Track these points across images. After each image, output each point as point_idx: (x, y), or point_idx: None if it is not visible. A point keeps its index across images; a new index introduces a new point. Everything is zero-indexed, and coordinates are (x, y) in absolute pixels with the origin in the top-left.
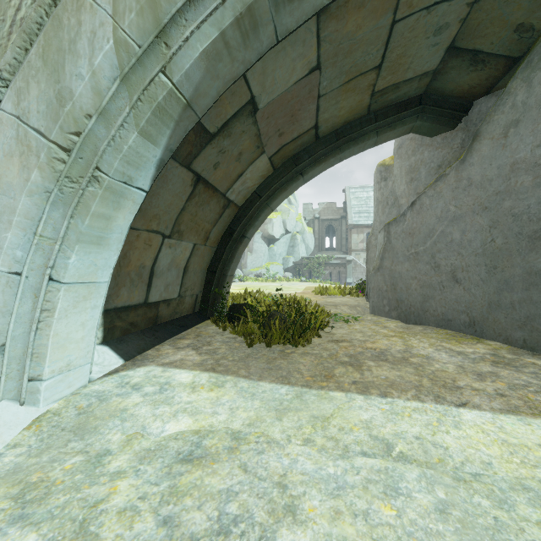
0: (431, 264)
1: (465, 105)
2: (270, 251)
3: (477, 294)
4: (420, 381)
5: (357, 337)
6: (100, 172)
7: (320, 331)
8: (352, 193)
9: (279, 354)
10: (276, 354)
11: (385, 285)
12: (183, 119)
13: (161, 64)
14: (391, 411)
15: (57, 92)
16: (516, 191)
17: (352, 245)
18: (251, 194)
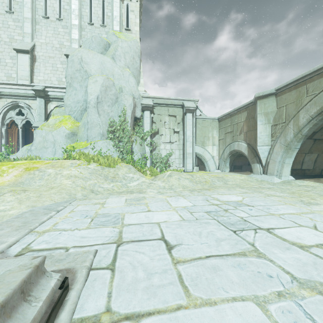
0: None
1: None
2: None
3: None
4: None
5: None
6: (291, 148)
7: None
8: None
9: None
10: None
11: None
12: (305, 137)
13: (300, 134)
14: None
15: (285, 140)
16: None
17: None
18: None
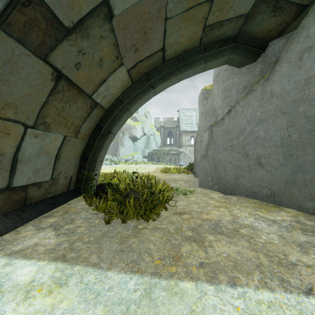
0: (242, 153)
1: (263, 44)
2: (134, 145)
3: (276, 174)
4: (258, 258)
5: (195, 209)
6: None
7: (166, 204)
8: (183, 113)
9: (132, 231)
10: (130, 231)
11: (209, 167)
12: None
13: None
14: (248, 311)
15: None
16: (309, 99)
17: (183, 143)
18: (115, 100)
